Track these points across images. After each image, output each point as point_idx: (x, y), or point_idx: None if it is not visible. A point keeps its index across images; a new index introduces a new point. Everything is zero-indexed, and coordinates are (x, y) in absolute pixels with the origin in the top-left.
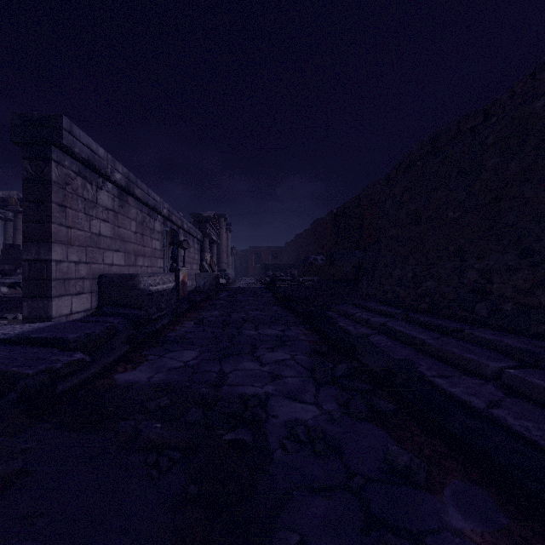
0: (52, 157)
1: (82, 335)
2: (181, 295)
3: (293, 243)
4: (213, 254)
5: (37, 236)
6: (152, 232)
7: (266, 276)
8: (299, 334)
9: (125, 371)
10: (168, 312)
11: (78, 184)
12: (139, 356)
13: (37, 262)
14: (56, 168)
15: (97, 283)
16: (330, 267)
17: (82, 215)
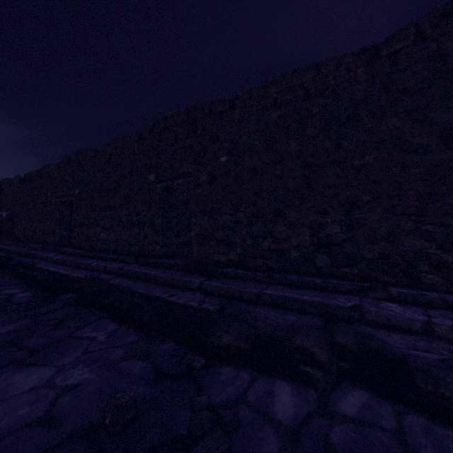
0: None
1: None
2: None
3: None
4: None
5: None
6: None
7: None
8: None
9: None
10: None
11: None
12: None
13: None
14: None
15: None
16: (9, 223)
17: None
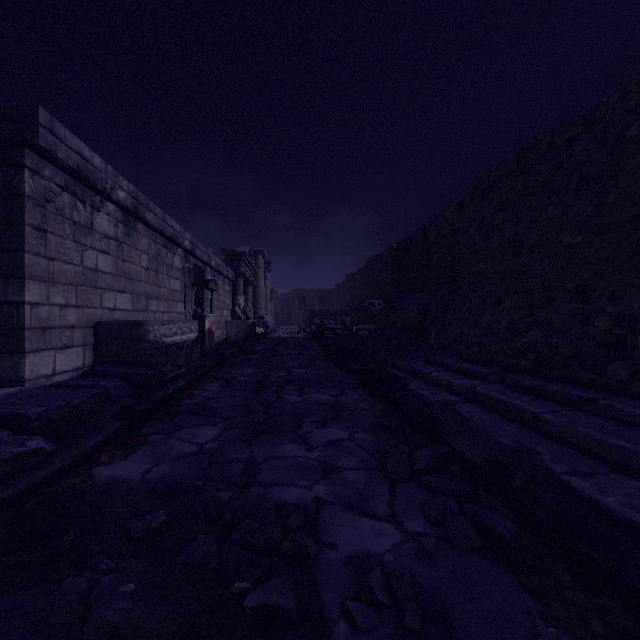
0: (24, 162)
1: (50, 409)
2: (208, 348)
3: (344, 285)
4: (247, 297)
5: (3, 269)
6: (169, 268)
7: (313, 324)
8: (357, 400)
9: (111, 462)
10: (186, 371)
11: (65, 202)
12: (137, 436)
13: (5, 305)
14: (31, 178)
15: (93, 334)
16: (391, 314)
17: (70, 244)
